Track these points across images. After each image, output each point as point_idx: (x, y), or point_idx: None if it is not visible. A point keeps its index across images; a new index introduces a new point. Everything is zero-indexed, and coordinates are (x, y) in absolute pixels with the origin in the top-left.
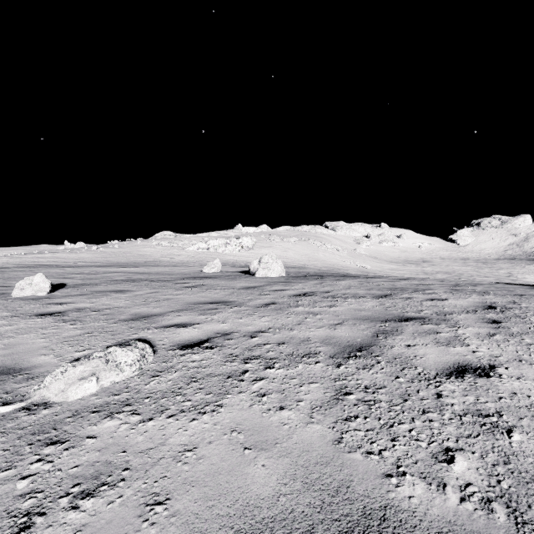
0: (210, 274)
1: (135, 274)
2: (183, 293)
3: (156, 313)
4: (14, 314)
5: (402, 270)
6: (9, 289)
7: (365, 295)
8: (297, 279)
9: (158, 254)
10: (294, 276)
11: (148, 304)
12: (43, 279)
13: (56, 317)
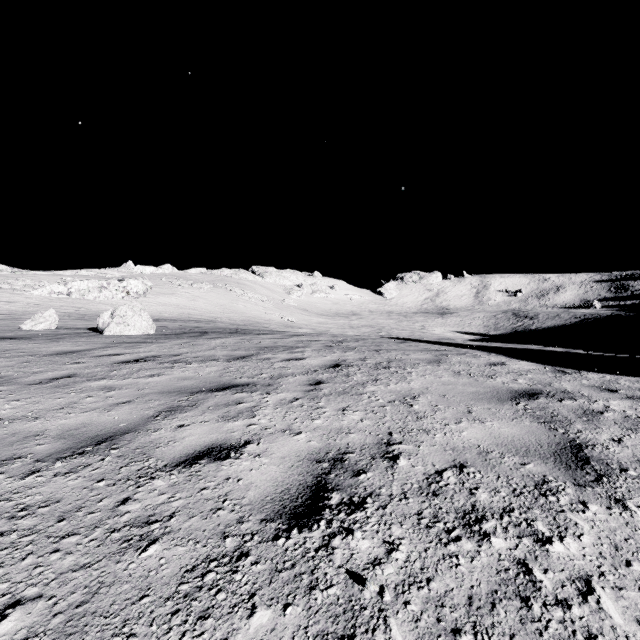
0: (30, 332)
1: None
2: None
3: None
4: None
5: (330, 324)
6: None
7: (220, 358)
8: (163, 337)
9: None
10: (166, 334)
11: None
12: None
13: None
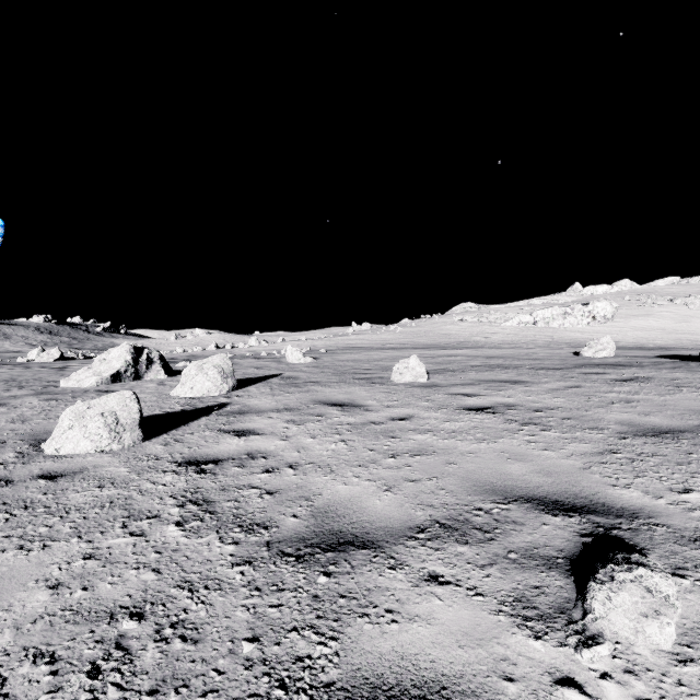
0: (607, 359)
1: (482, 358)
2: (637, 391)
3: (671, 426)
4: (435, 404)
5: None
6: (376, 372)
7: None
8: None
9: (466, 332)
10: None
11: (610, 407)
12: (418, 363)
13: (495, 415)
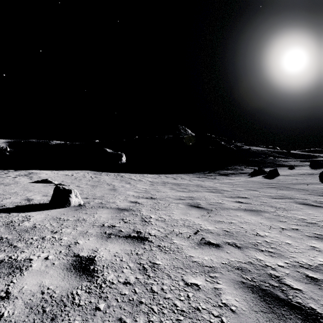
0: None
1: None
2: None
3: None
4: None
5: None
6: None
7: None
8: None
9: None
10: None
11: None
12: None
13: None
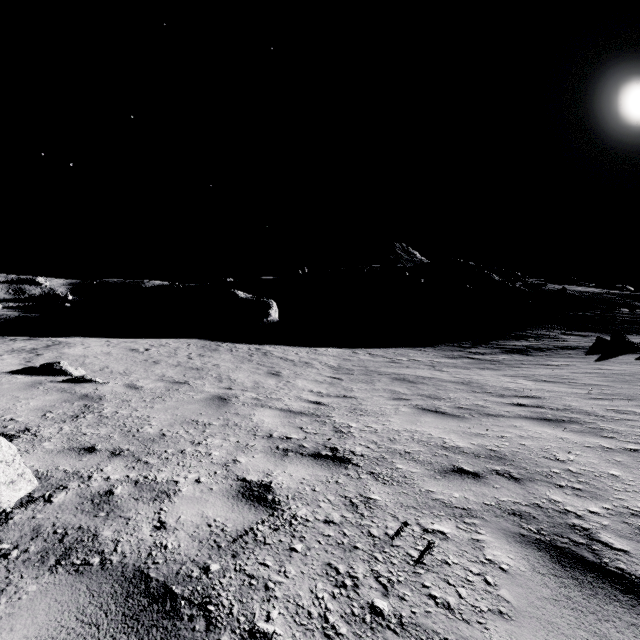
0: None
1: None
2: None
3: None
4: None
5: None
6: None
7: None
8: None
9: None
10: None
11: None
12: None
13: None
